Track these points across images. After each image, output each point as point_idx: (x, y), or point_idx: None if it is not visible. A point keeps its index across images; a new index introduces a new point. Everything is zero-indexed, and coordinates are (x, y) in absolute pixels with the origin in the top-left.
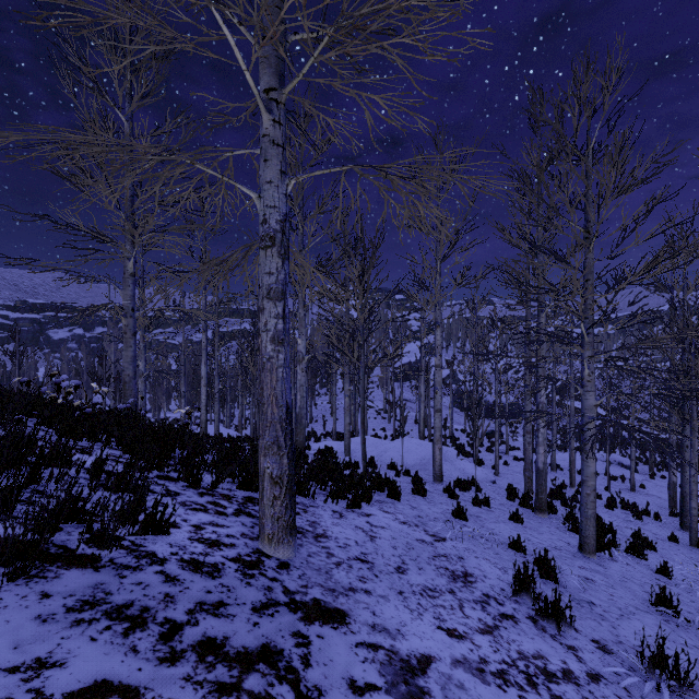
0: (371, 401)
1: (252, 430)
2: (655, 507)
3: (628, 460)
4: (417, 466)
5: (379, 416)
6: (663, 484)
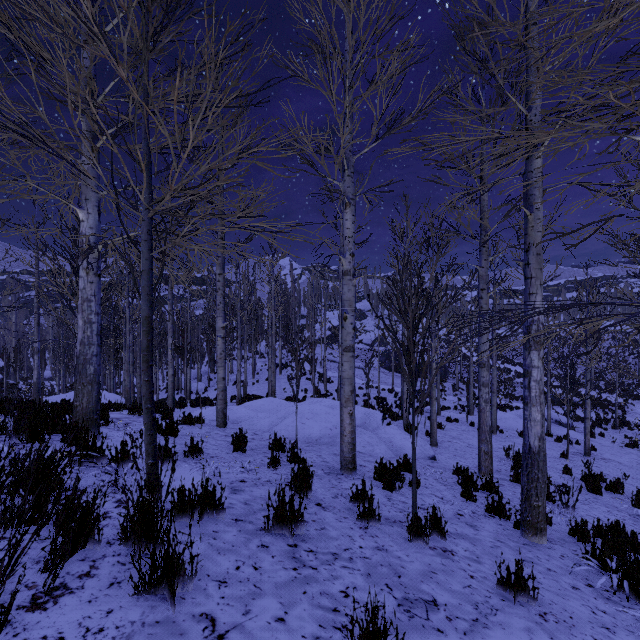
0: (157, 300)
1: (139, 394)
2: (630, 479)
3: (564, 417)
4: (324, 439)
5: (304, 377)
6: (607, 443)
